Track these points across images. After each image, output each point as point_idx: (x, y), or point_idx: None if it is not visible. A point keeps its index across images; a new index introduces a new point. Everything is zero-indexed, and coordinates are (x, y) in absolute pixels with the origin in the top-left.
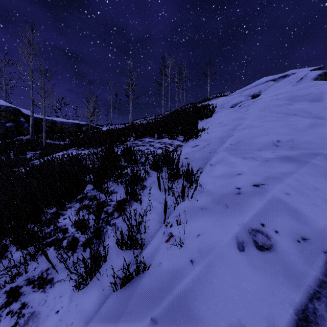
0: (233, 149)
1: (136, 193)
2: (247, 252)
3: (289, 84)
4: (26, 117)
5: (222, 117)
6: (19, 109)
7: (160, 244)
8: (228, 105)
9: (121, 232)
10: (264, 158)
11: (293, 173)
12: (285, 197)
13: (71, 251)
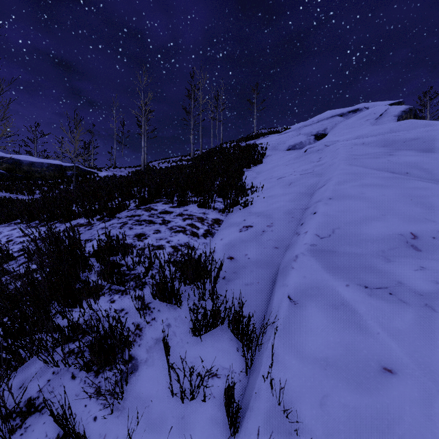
0: (328, 250)
1: None
2: None
3: (366, 122)
4: None
5: (281, 166)
6: None
7: None
8: (283, 146)
9: None
10: (414, 291)
11: None
12: None
13: None
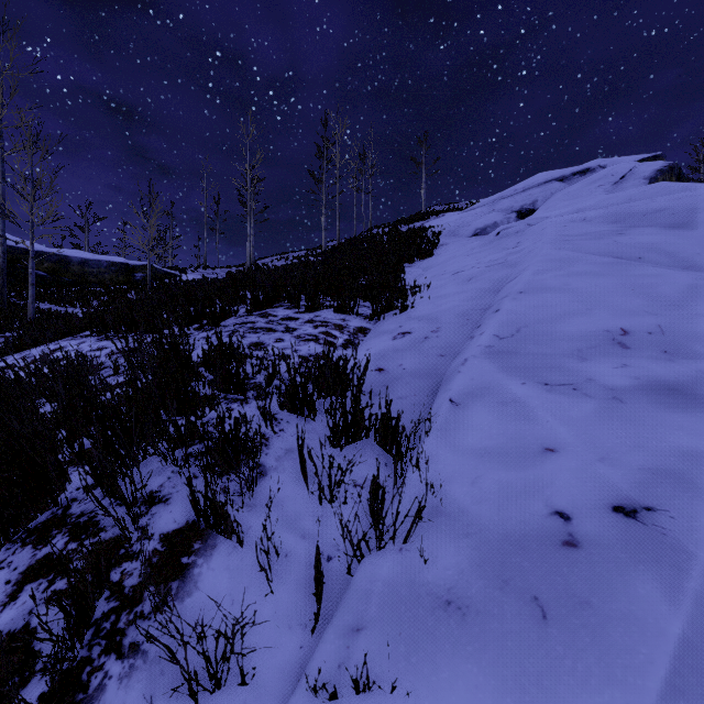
0: (508, 352)
1: (225, 514)
2: None
3: (598, 189)
4: None
5: (459, 258)
6: None
7: None
8: (466, 230)
9: None
10: (604, 387)
11: None
12: None
13: None
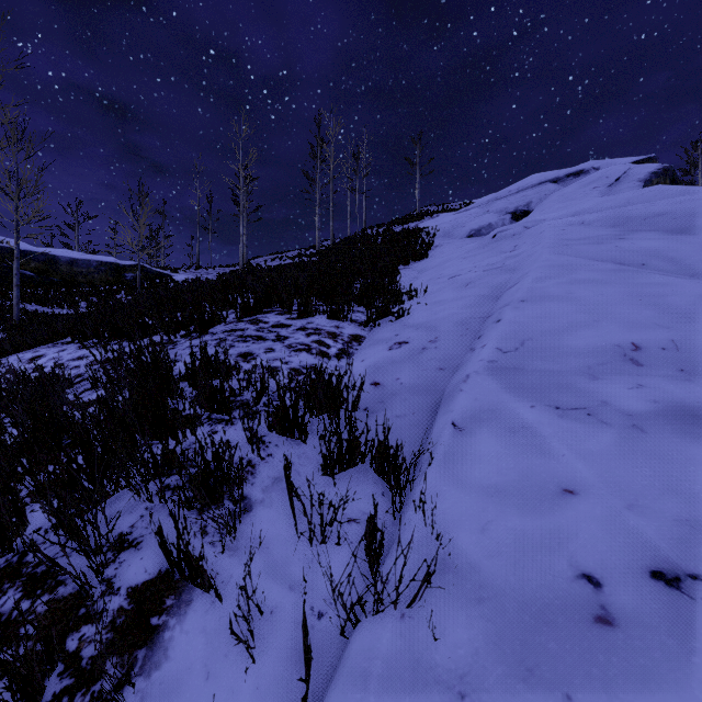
0: (512, 367)
1: (200, 568)
2: None
3: (593, 191)
4: None
5: (455, 261)
6: None
7: None
8: (461, 232)
9: None
10: (621, 412)
11: None
12: None
13: None
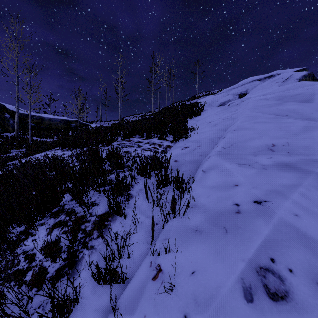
0: (226, 153)
1: (120, 207)
2: (257, 304)
3: (275, 84)
4: (12, 113)
5: (211, 116)
6: (4, 104)
7: (146, 283)
8: (216, 103)
9: (97, 267)
10: (261, 165)
11: (297, 186)
12: (295, 220)
13: (35, 287)
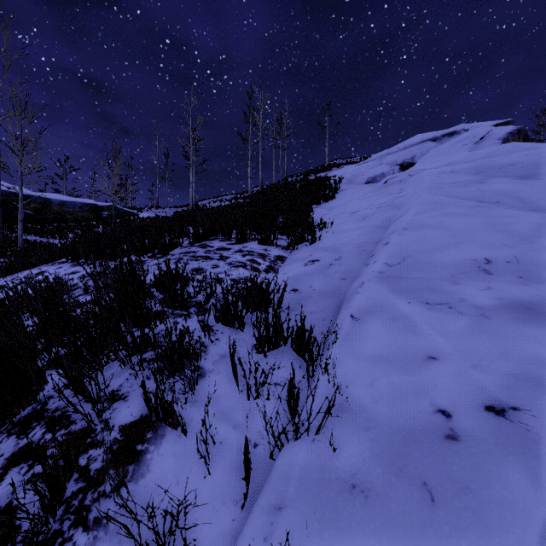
0: (396, 276)
1: (171, 410)
2: None
3: (463, 147)
4: None
5: (355, 201)
6: None
7: None
8: (360, 179)
9: None
10: (473, 305)
11: None
12: None
13: None
